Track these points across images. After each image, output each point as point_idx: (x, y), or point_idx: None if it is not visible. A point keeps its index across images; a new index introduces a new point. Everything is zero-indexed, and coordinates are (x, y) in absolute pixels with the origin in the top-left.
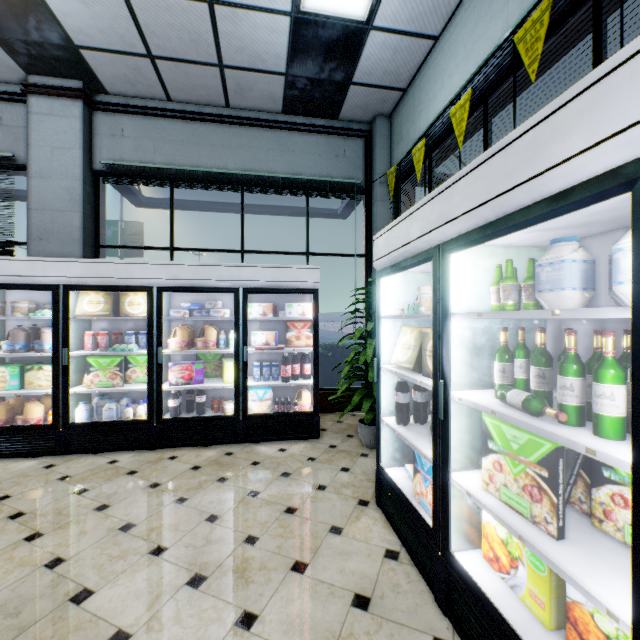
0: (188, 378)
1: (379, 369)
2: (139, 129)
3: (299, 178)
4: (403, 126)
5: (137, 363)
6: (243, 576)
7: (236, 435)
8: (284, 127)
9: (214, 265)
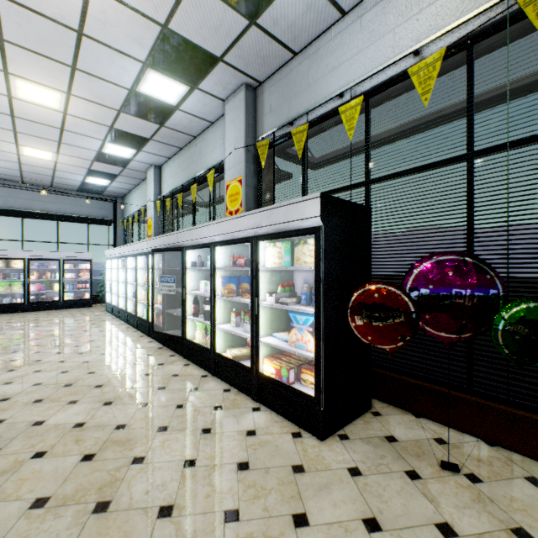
0: (39, 289)
1: (106, 280)
2: (7, 193)
3: (85, 217)
4: (126, 205)
5: (15, 285)
6: (73, 316)
7: (60, 307)
8: (78, 197)
9: (51, 251)
